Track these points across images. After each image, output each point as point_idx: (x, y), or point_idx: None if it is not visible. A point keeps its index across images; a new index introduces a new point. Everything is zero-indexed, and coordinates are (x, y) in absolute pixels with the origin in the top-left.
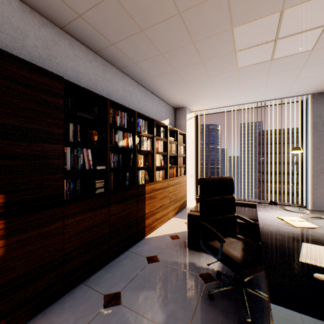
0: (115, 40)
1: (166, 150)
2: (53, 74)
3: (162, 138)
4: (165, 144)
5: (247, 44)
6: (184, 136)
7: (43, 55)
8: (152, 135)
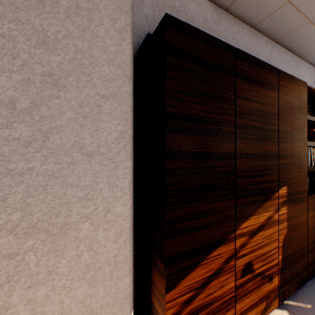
0: None
1: None
2: (302, 82)
3: None
4: None
5: None
6: None
7: None
8: None
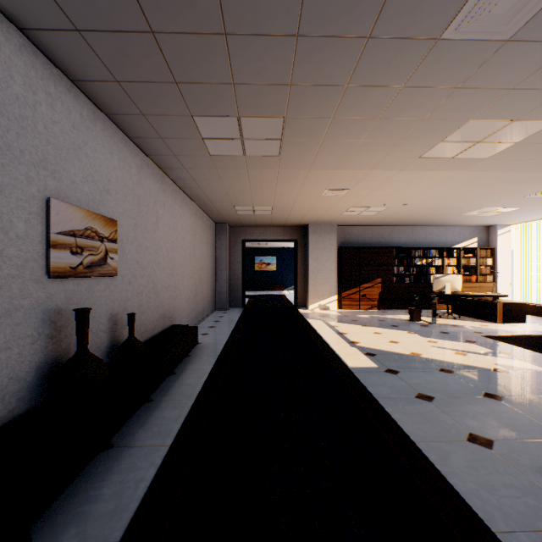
0: (413, 224)
1: (460, 263)
2: (391, 247)
3: (453, 257)
4: (459, 259)
5: (475, 214)
6: (492, 250)
7: (388, 238)
8: (442, 256)
